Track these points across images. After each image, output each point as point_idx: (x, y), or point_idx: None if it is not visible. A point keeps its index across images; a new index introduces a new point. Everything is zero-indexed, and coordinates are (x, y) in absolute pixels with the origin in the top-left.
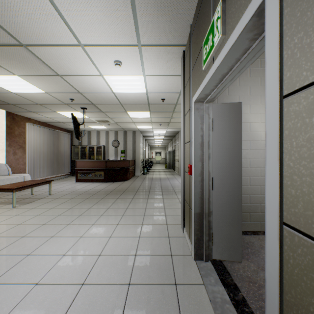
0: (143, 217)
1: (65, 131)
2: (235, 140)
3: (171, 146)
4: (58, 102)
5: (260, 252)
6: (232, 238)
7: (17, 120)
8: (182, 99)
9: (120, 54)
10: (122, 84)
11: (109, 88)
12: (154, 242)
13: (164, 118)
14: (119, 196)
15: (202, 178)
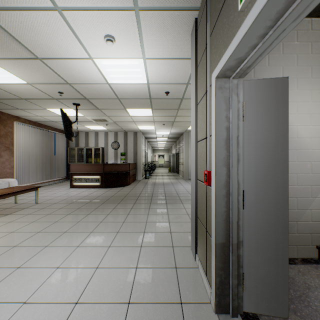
0: (143, 234)
1: (60, 132)
2: (278, 134)
3: (175, 149)
4: (46, 96)
5: (309, 297)
6: (273, 281)
7: (3, 119)
8: (194, 83)
9: (112, 24)
10: (118, 71)
11: (102, 77)
12: (156, 278)
13: (168, 117)
14: (116, 205)
15: (228, 191)
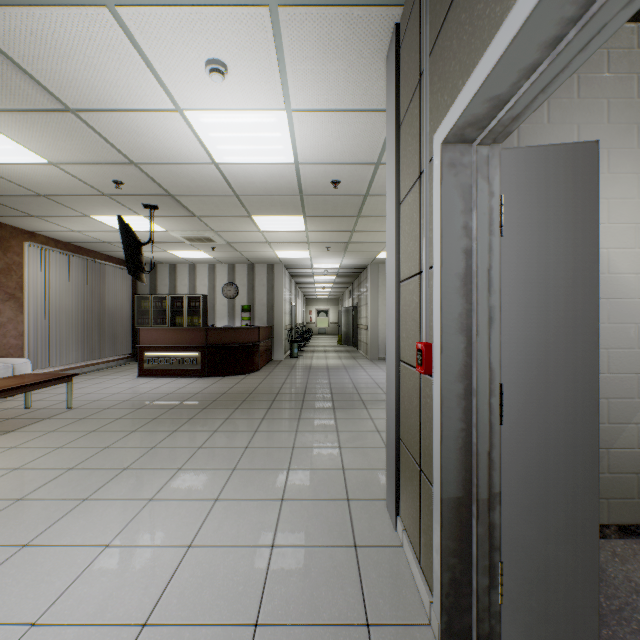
0: (286, 474)
1: (118, 264)
2: (577, 263)
3: (352, 298)
4: (88, 190)
5: (639, 611)
6: (567, 580)
7: (1, 237)
8: (392, 159)
9: (222, 36)
10: (234, 137)
11: (203, 150)
12: (313, 568)
13: (337, 233)
14: (231, 413)
15: (469, 386)
